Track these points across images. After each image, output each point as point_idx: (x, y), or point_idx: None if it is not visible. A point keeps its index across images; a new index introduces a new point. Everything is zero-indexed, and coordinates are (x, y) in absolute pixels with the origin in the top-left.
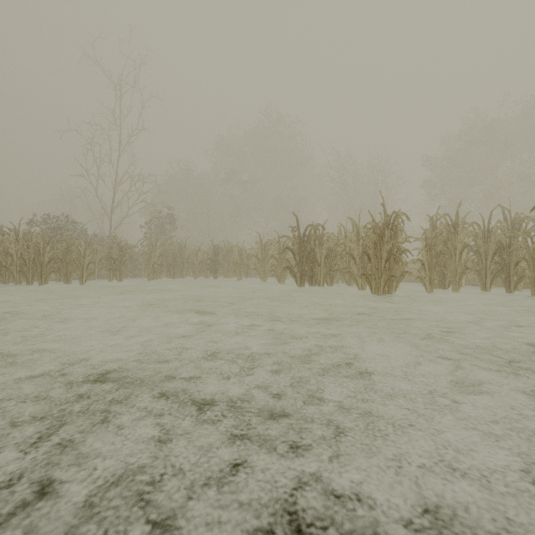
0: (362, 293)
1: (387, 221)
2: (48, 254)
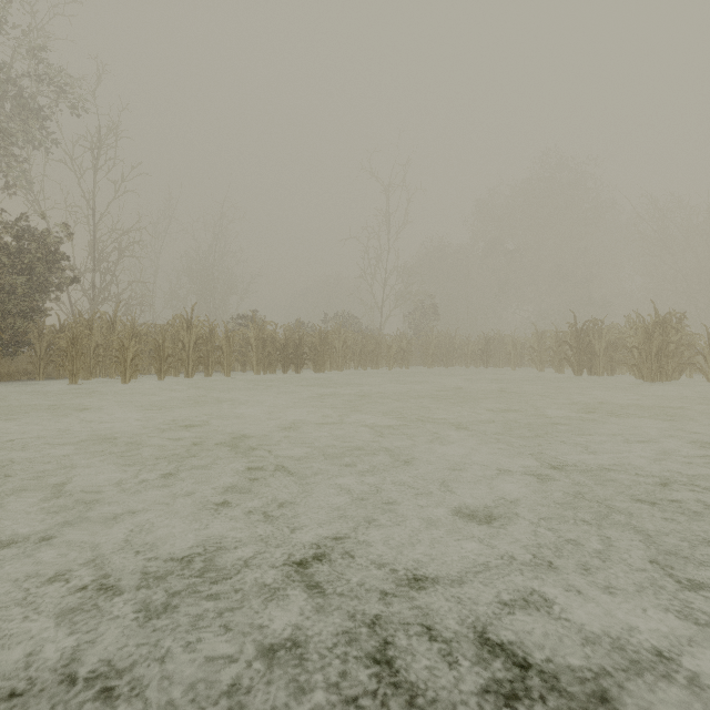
0: (640, 382)
1: (658, 321)
2: (369, 348)
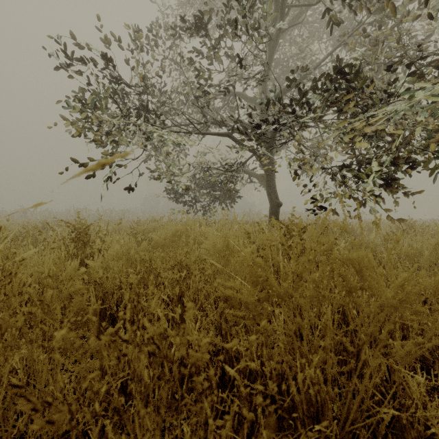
0: None
1: None
2: None
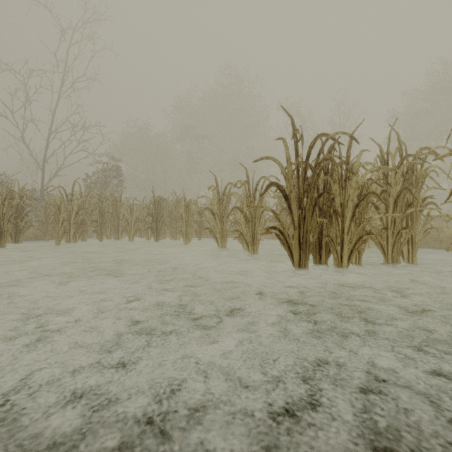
0: None
1: None
2: None
